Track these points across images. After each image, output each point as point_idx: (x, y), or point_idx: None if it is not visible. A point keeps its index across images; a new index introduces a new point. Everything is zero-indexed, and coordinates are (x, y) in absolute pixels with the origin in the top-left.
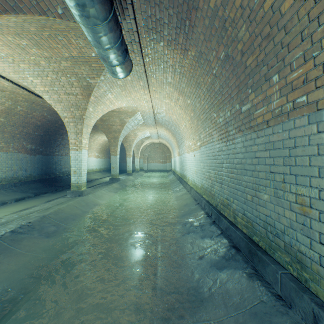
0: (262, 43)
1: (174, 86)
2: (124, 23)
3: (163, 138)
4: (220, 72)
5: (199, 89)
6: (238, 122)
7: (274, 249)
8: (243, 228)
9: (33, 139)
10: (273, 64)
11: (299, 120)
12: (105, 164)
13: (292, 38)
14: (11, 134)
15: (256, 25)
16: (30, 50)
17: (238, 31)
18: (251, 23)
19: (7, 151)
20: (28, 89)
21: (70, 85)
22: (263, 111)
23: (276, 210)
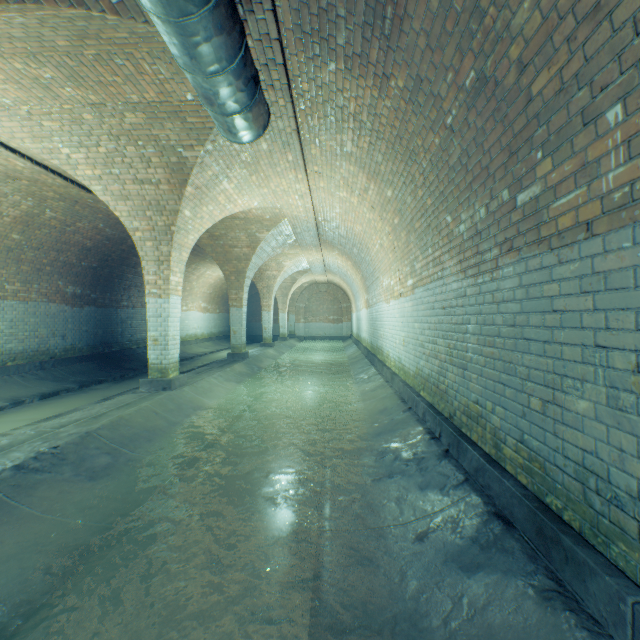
0: (579, 32)
1: (358, 162)
2: (250, 20)
3: (336, 272)
4: (464, 119)
5: (413, 165)
6: (507, 230)
7: (606, 534)
8: (519, 473)
9: (77, 276)
10: (609, 78)
11: None
12: (220, 324)
13: None
14: (35, 266)
15: None
16: (61, 91)
17: (512, 12)
18: None
19: (27, 298)
20: (63, 174)
21: (145, 164)
22: (576, 198)
23: (614, 441)
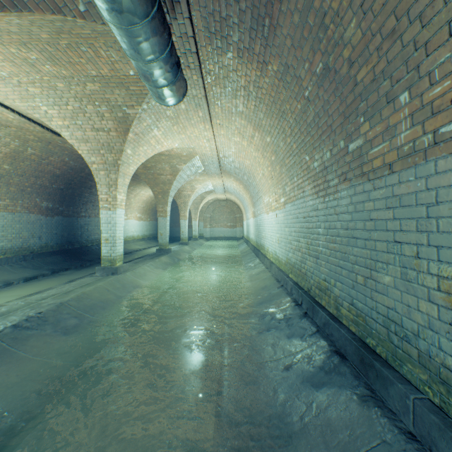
0: (383, 45)
1: (247, 118)
2: (174, 24)
3: (232, 192)
4: (316, 93)
5: (284, 121)
6: (343, 167)
7: (400, 359)
8: (350, 325)
9: (49, 195)
10: (401, 75)
11: (445, 160)
12: (151, 229)
13: (434, 33)
14: (20, 188)
15: (373, 18)
16: (42, 67)
17: (344, 29)
18: (365, 15)
19: (14, 210)
20: (41, 123)
21: (100, 117)
22: (383, 148)
23: (405, 301)
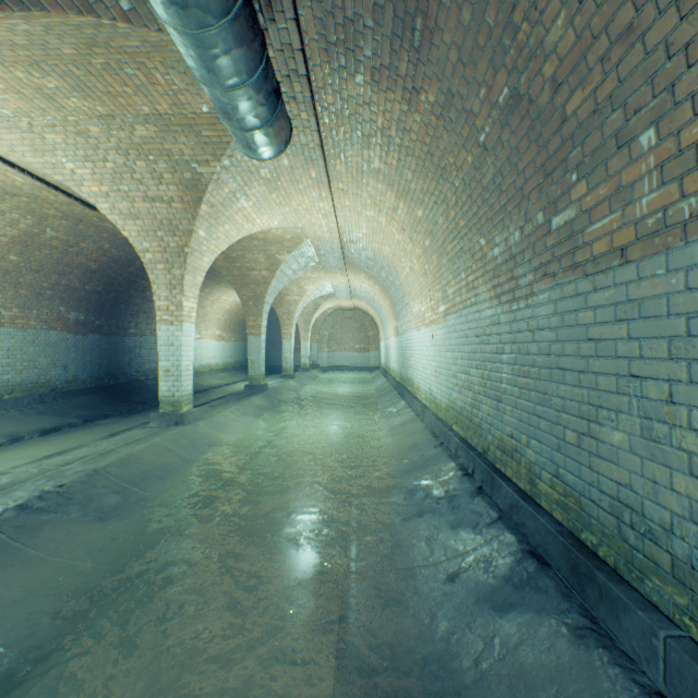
0: (612, 53)
1: (386, 179)
2: (272, 29)
3: (362, 297)
4: (498, 137)
5: (445, 183)
6: (542, 254)
7: (641, 569)
8: (554, 509)
9: (80, 301)
10: (642, 101)
11: None
12: (237, 354)
13: None
14: (34, 290)
15: (595, 8)
16: (66, 102)
17: (545, 29)
18: (581, 5)
19: (26, 325)
20: (66, 190)
21: (156, 180)
22: (611, 223)
23: (648, 473)
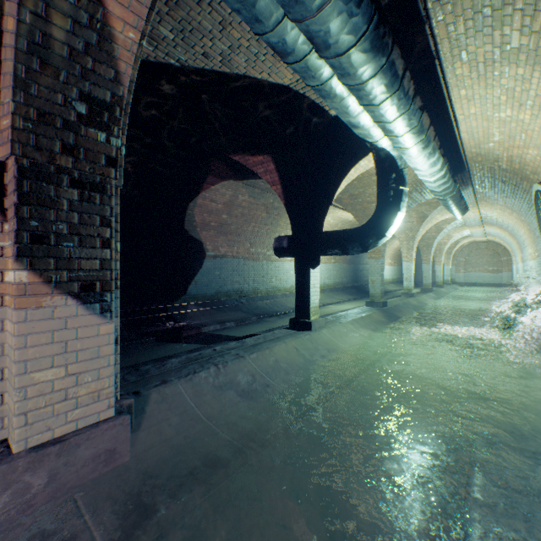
0: None
1: (505, 207)
2: (465, 193)
3: (494, 235)
4: None
5: (528, 217)
6: None
7: None
8: None
9: None
10: None
11: None
12: (397, 273)
13: None
14: None
15: None
16: None
17: None
18: None
19: (339, 262)
20: None
21: (409, 217)
22: None
23: None
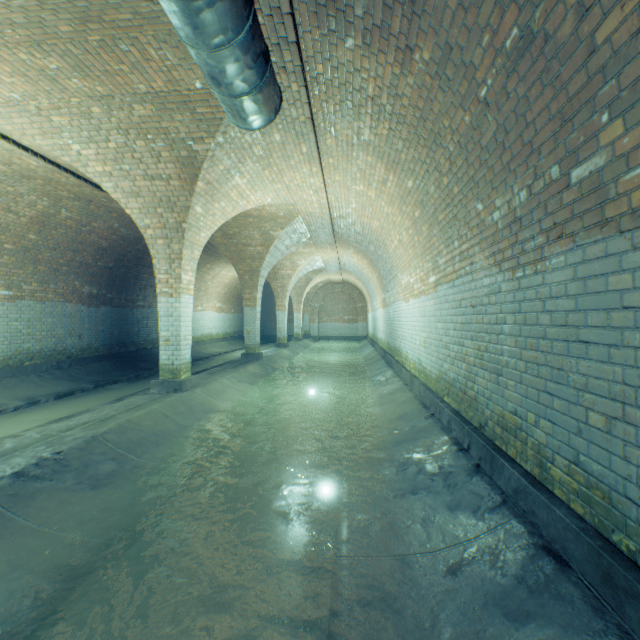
0: None
1: (376, 151)
2: None
3: (351, 271)
4: (503, 88)
5: (438, 149)
6: (557, 213)
7: None
8: (572, 500)
9: (93, 276)
10: None
11: None
12: (235, 324)
13: None
14: (52, 266)
15: None
16: (68, 83)
17: None
18: None
19: (44, 298)
20: (76, 173)
21: (155, 159)
22: None
23: None
